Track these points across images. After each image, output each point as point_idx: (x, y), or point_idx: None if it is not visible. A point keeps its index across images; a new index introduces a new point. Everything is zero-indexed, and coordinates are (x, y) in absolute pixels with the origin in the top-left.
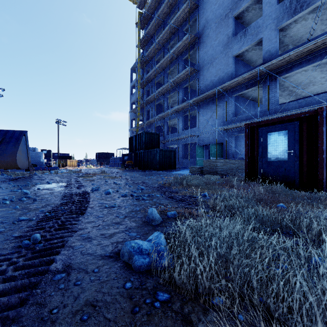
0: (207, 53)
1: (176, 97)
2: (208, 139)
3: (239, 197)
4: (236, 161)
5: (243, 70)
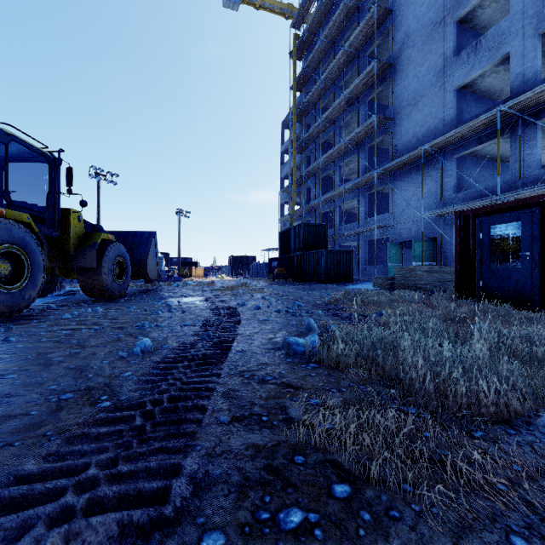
0: (407, 89)
1: (355, 163)
2: (409, 232)
3: (417, 314)
4: (452, 269)
5: (475, 110)
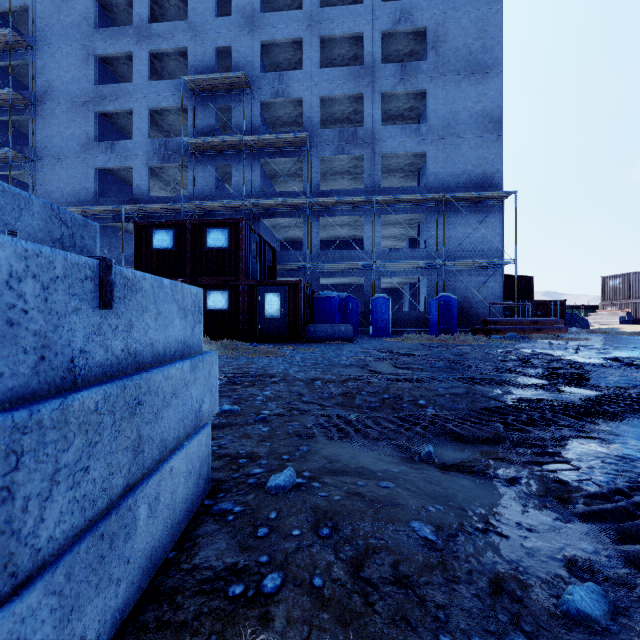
0: (51, 140)
1: None
2: None
3: None
4: None
5: (115, 189)
